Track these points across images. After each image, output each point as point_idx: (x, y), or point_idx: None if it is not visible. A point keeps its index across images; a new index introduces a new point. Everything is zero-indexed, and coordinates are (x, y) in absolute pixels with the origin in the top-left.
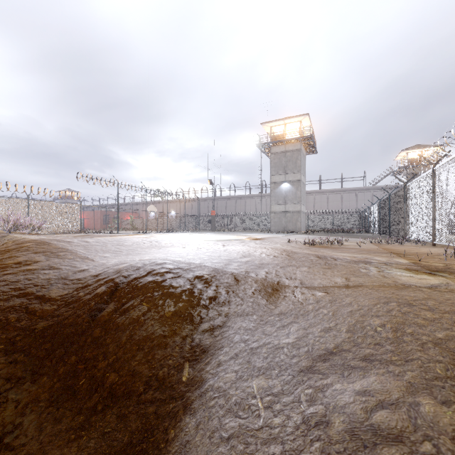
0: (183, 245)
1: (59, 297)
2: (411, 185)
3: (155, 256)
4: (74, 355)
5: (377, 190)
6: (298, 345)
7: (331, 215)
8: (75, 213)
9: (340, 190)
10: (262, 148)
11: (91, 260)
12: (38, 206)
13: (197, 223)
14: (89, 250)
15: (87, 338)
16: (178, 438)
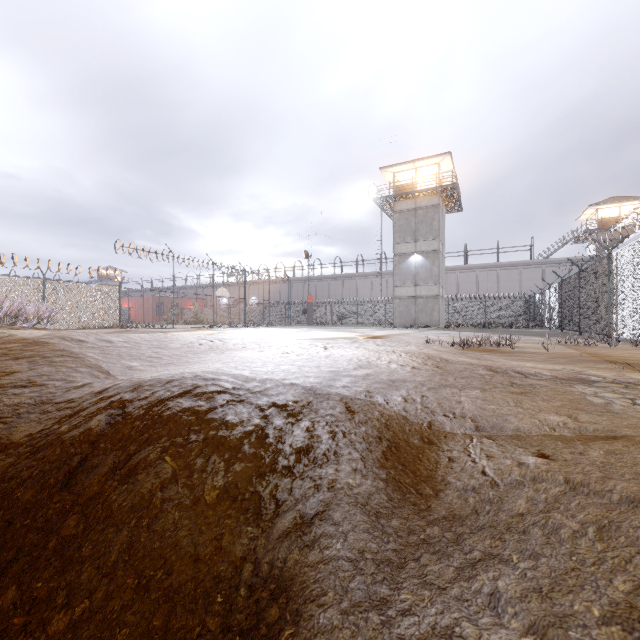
0: (261, 347)
1: (25, 445)
2: (623, 252)
3: (208, 367)
4: (14, 582)
5: (551, 265)
6: None
7: (483, 301)
8: (112, 299)
9: (495, 266)
10: (382, 205)
11: (105, 373)
12: (59, 289)
13: (288, 314)
14: (108, 356)
15: (48, 541)
16: None
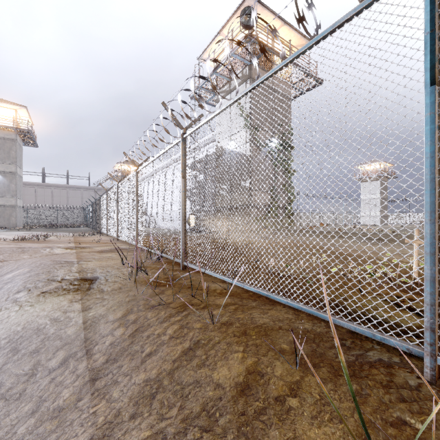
0: None
1: None
2: (102, 198)
3: None
4: None
5: (100, 191)
6: None
7: (56, 210)
8: None
9: (66, 186)
10: None
11: None
12: None
13: None
14: None
15: None
16: None
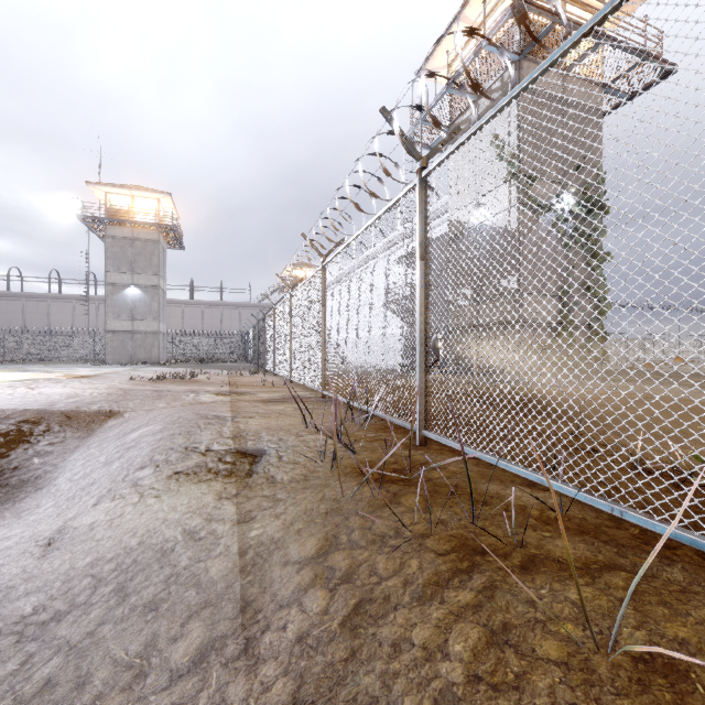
0: None
1: None
2: (268, 317)
3: None
4: None
5: (263, 309)
6: (120, 432)
7: (207, 337)
8: None
9: (219, 304)
10: (89, 224)
11: None
12: None
13: None
14: None
15: None
16: (47, 480)
